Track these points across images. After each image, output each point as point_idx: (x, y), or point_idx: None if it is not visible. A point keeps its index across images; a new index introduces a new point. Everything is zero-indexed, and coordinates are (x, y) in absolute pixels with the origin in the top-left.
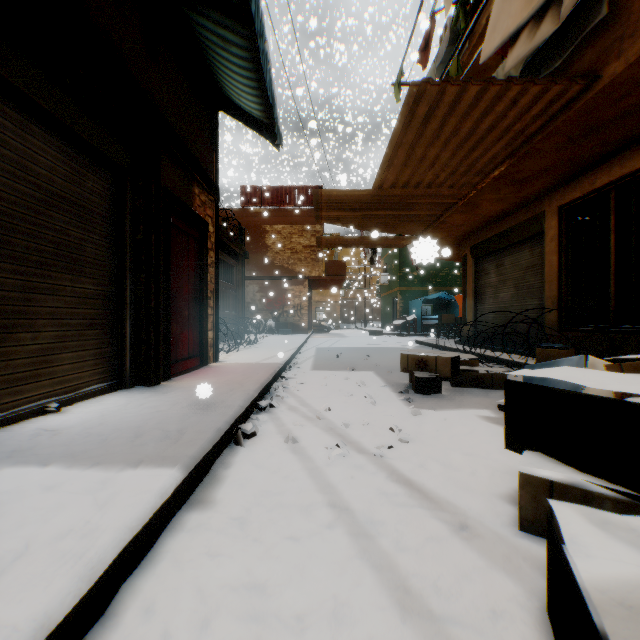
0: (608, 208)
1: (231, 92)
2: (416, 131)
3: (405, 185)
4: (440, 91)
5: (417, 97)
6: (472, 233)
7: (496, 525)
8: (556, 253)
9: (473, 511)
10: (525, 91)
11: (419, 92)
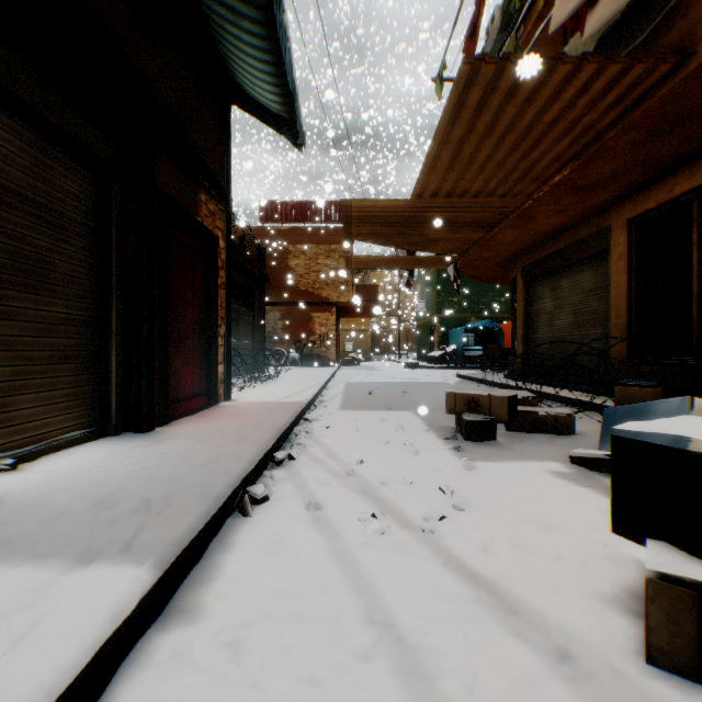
0: (690, 219)
1: (244, 81)
2: (465, 125)
3: (449, 194)
4: (497, 72)
5: (469, 80)
6: (523, 252)
7: (609, 652)
8: (625, 273)
9: (571, 626)
10: (601, 72)
11: (471, 73)
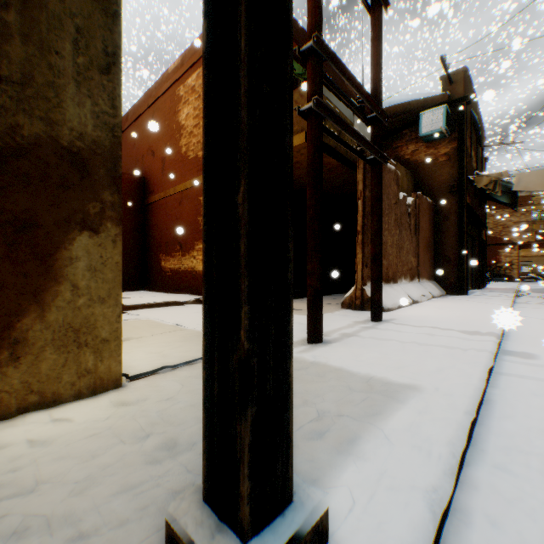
0: None
1: (495, 198)
2: None
3: None
4: None
5: None
6: None
7: None
8: None
9: None
10: None
11: None
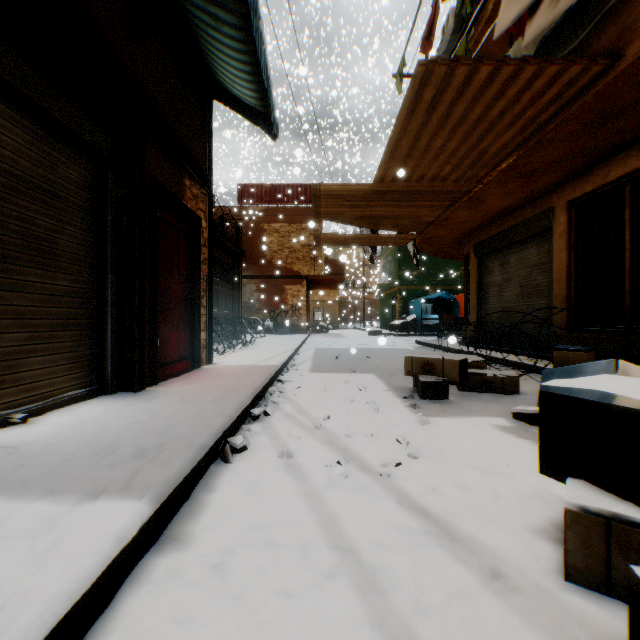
0: (623, 202)
1: (224, 78)
2: (421, 118)
3: (408, 179)
4: (449, 72)
5: (423, 79)
6: (475, 230)
7: (535, 572)
8: (565, 250)
9: (504, 551)
10: (540, 72)
11: (426, 73)
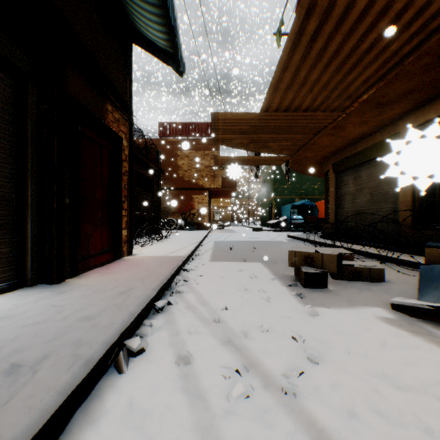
0: None
1: (140, 23)
2: (303, 51)
3: (287, 109)
4: (331, 2)
5: (308, 10)
6: (334, 153)
7: None
8: None
9: None
10: (411, 3)
11: (311, 4)
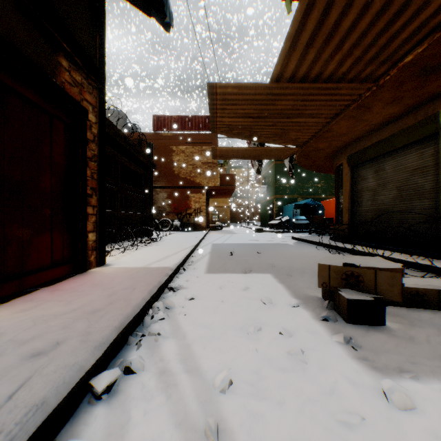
0: None
1: None
2: None
3: (303, 80)
4: None
5: None
6: (349, 144)
7: None
8: None
9: None
10: None
11: None
